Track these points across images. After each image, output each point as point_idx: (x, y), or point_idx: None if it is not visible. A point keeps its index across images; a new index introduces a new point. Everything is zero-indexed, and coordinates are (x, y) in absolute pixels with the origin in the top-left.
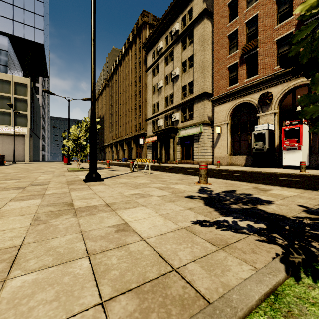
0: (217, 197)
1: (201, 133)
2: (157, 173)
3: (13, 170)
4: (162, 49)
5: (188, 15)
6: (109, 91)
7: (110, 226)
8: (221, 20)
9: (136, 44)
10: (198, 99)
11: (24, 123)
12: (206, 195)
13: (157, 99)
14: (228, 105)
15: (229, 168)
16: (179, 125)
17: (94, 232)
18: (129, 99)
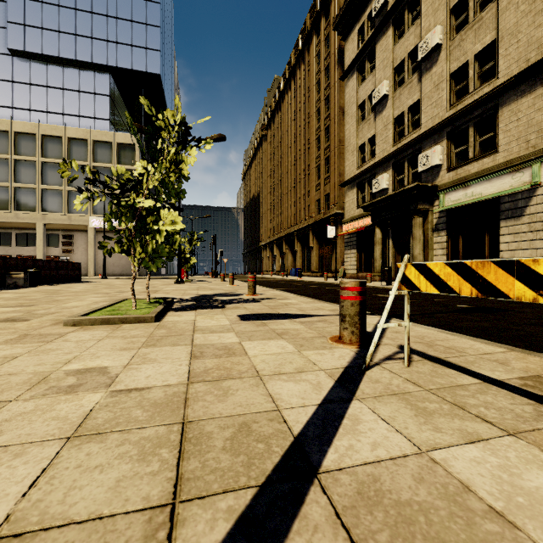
0: None
1: (532, 188)
2: None
3: None
4: (385, 7)
5: None
6: (269, 148)
7: None
8: None
9: (319, 33)
10: (520, 86)
11: None
12: None
13: (372, 130)
14: None
15: None
16: (440, 179)
17: None
18: (305, 150)
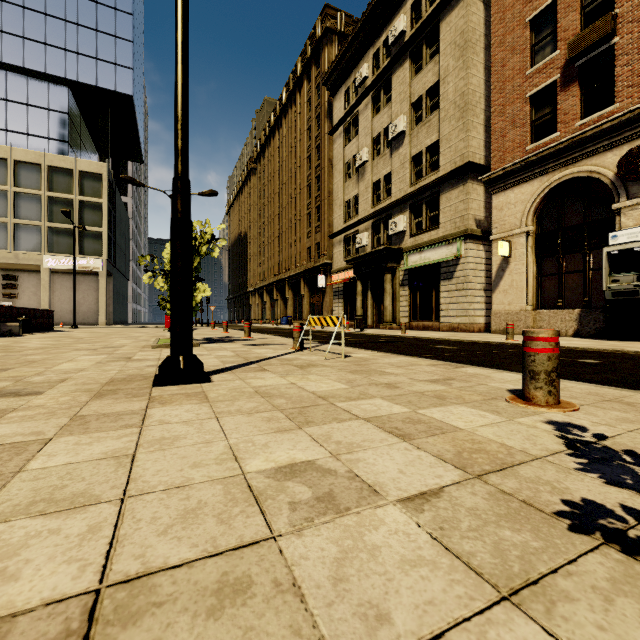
0: None
1: (458, 258)
2: (363, 355)
3: (43, 343)
4: (366, 80)
5: None
6: (258, 183)
7: None
8: None
9: (310, 79)
10: (451, 181)
11: (97, 249)
12: None
13: (356, 190)
14: (529, 189)
15: None
16: (404, 243)
17: None
18: (296, 195)
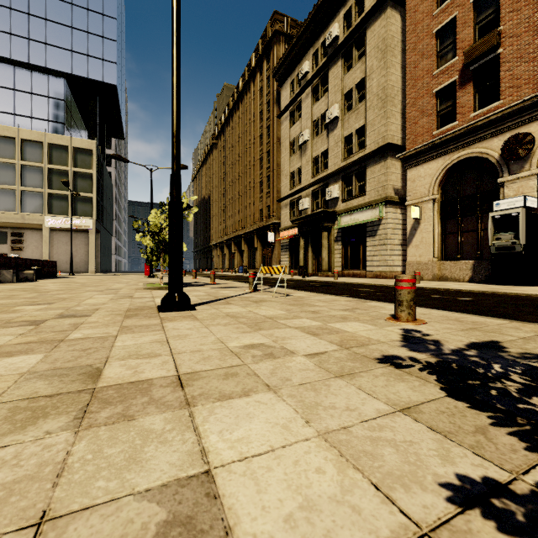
0: (464, 365)
1: (380, 220)
2: (301, 295)
3: (59, 286)
4: (307, 74)
5: (355, 6)
6: (219, 156)
7: (154, 487)
8: (421, 4)
9: (262, 71)
10: (375, 158)
11: (88, 211)
12: (431, 356)
13: (299, 163)
14: (435, 166)
15: (439, 285)
16: (338, 207)
17: (82, 531)
18: (250, 166)
